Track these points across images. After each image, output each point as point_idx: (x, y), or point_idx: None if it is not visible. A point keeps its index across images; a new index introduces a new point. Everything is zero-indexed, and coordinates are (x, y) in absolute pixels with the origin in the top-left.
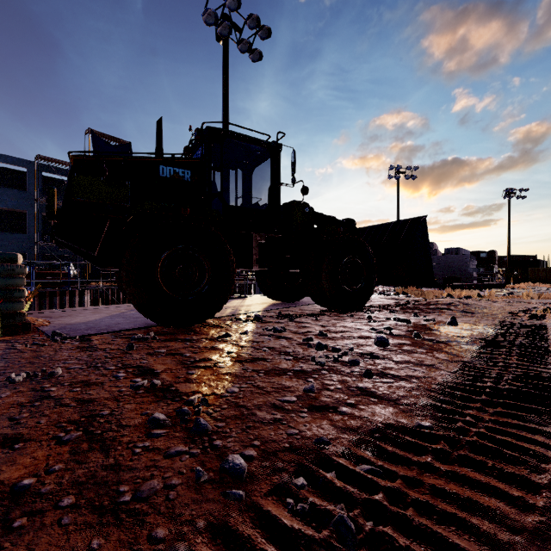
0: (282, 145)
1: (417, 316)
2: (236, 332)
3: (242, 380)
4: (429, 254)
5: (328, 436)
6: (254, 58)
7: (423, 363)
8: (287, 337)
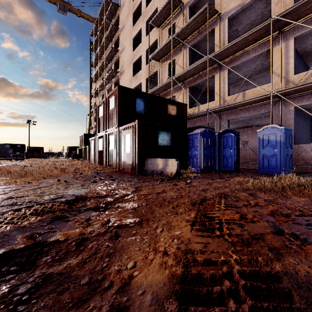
0: None
1: None
2: None
3: None
4: None
5: None
6: None
7: None
8: None
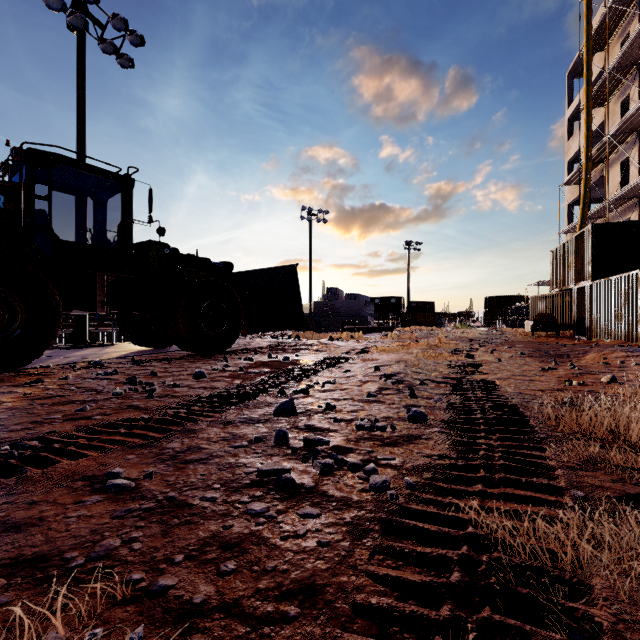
0: (136, 180)
1: (269, 355)
2: (56, 378)
3: (20, 411)
4: (300, 299)
5: (62, 430)
6: (124, 63)
7: (212, 387)
8: (112, 379)
